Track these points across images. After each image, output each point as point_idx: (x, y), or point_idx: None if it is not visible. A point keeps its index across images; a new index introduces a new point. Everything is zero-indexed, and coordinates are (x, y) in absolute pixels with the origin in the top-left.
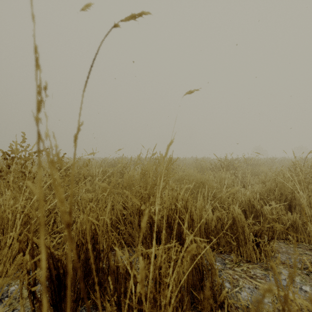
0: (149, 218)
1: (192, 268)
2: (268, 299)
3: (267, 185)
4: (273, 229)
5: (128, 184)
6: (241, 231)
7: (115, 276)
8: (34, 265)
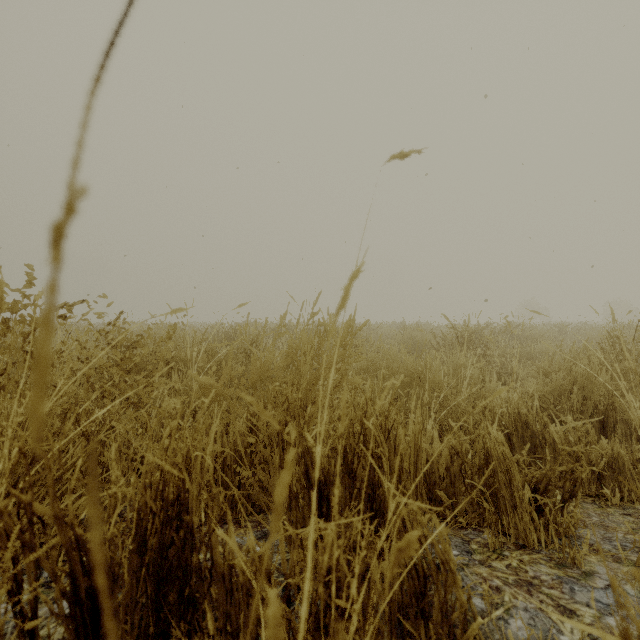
0: (304, 452)
1: (400, 567)
2: (571, 636)
3: (554, 379)
4: (575, 477)
5: (260, 378)
6: (504, 481)
7: (226, 586)
8: (35, 568)
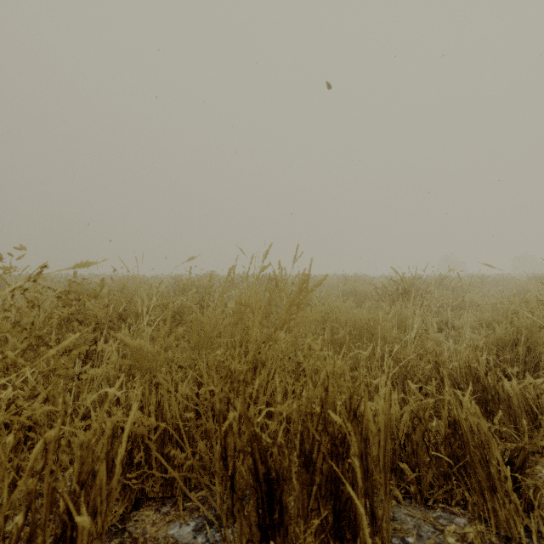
0: (251, 440)
1: None
2: None
3: (497, 330)
4: None
5: (204, 340)
6: (480, 457)
7: None
8: None
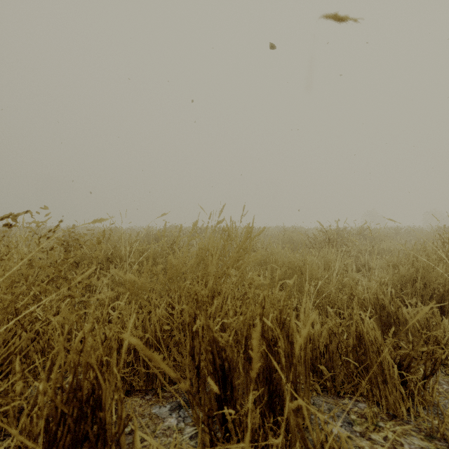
0: (211, 342)
1: None
2: None
3: (401, 270)
4: (435, 357)
5: (176, 275)
6: (376, 360)
7: None
8: None
